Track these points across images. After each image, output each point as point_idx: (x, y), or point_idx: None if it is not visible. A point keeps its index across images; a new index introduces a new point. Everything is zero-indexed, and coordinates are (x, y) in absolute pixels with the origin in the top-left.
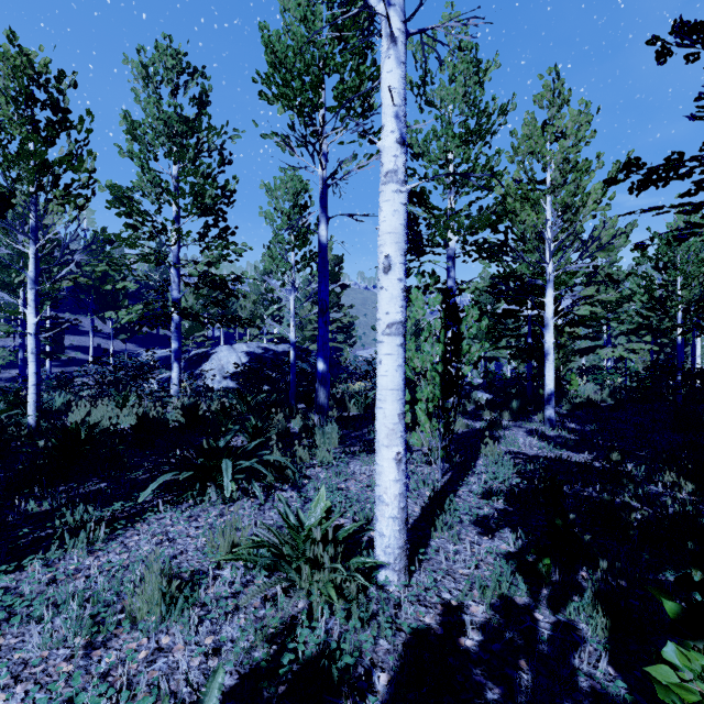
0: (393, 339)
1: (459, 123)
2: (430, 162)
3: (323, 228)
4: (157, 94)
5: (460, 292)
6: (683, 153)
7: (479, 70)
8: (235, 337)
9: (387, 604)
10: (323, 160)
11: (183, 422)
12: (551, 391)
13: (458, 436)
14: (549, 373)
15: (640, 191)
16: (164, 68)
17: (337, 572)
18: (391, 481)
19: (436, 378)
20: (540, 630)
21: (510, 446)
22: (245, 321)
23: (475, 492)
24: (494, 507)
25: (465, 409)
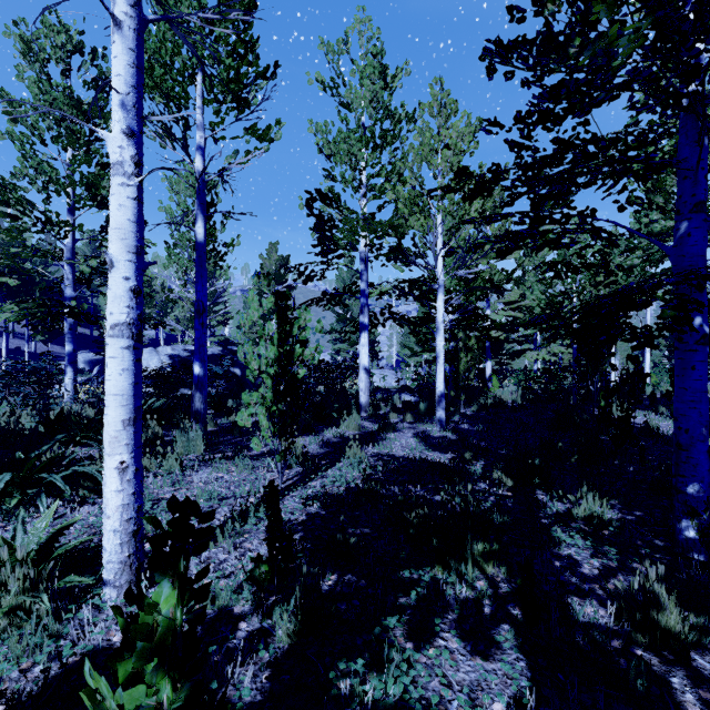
0: (115, 341)
1: (368, 127)
2: (336, 164)
3: (200, 225)
4: (45, 72)
5: (379, 295)
6: (499, 165)
7: (386, 76)
8: (182, 339)
9: (87, 624)
10: (200, 154)
11: (41, 432)
12: (441, 392)
13: (343, 439)
14: (439, 375)
15: (472, 201)
16: (51, 45)
17: (26, 594)
18: (111, 492)
19: (267, 382)
20: (231, 640)
21: (386, 447)
22: (183, 323)
23: (298, 496)
24: (307, 512)
25: (375, 412)
